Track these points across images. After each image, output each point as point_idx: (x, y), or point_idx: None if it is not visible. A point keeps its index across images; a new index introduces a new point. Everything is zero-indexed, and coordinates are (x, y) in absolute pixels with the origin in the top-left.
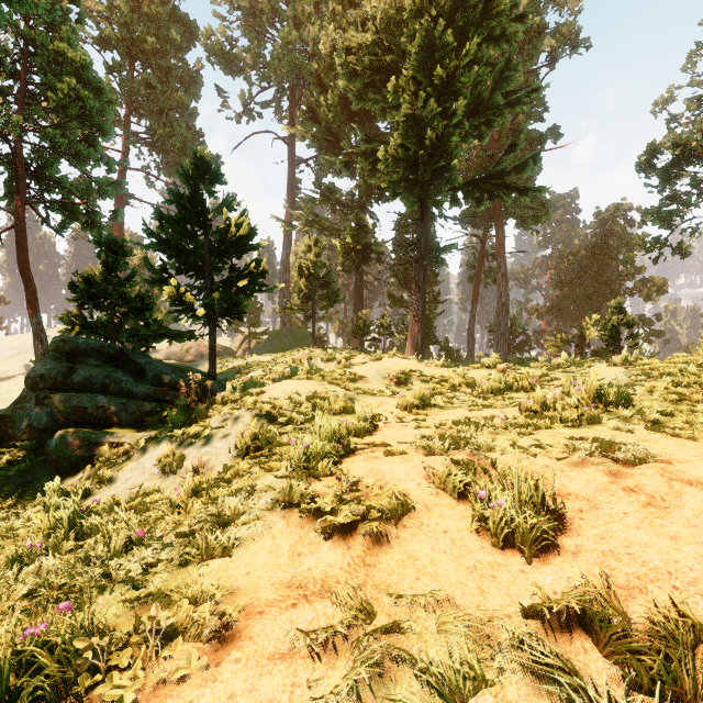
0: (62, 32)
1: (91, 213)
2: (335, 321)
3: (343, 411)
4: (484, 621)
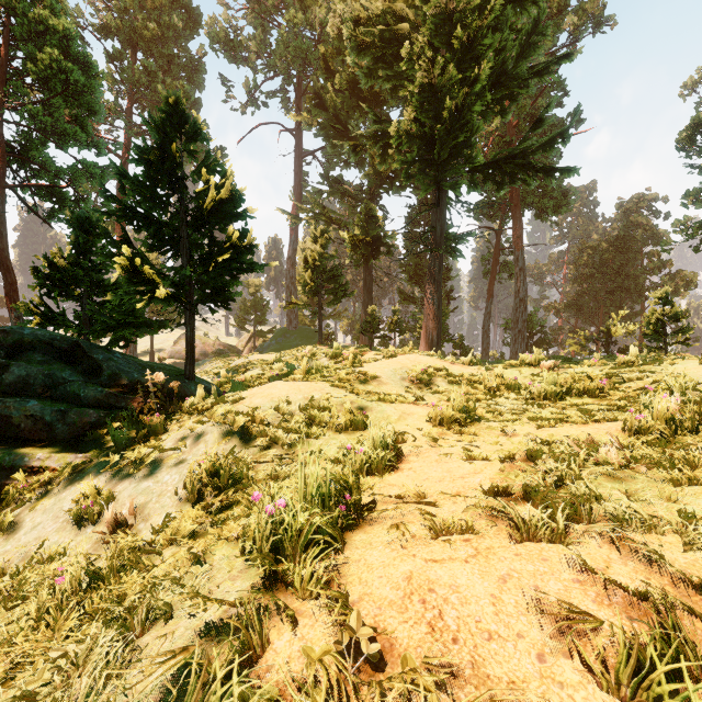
0: (45, 0)
1: (81, 200)
2: (343, 319)
3: (350, 425)
4: None
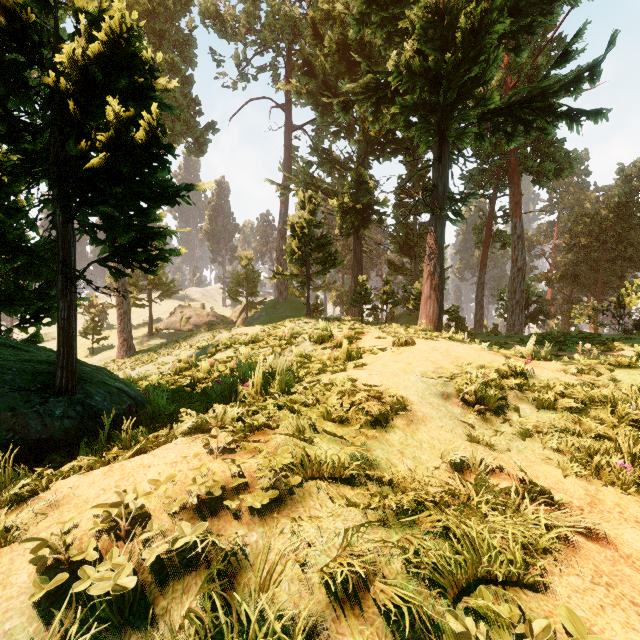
0: None
1: None
2: (332, 290)
3: None
4: None
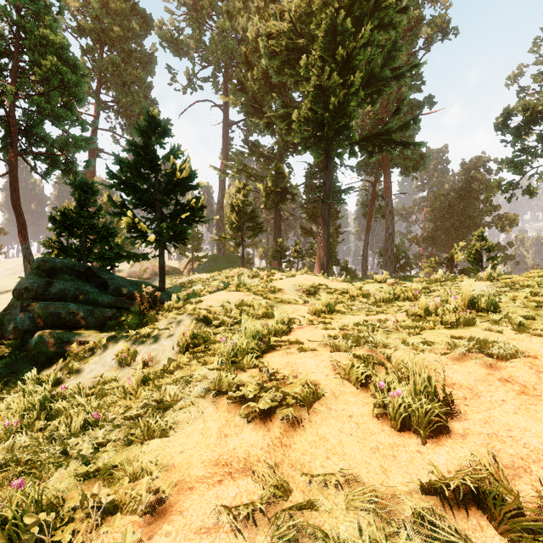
0: (45, 21)
1: (69, 163)
2: (259, 247)
3: (265, 316)
4: (388, 498)
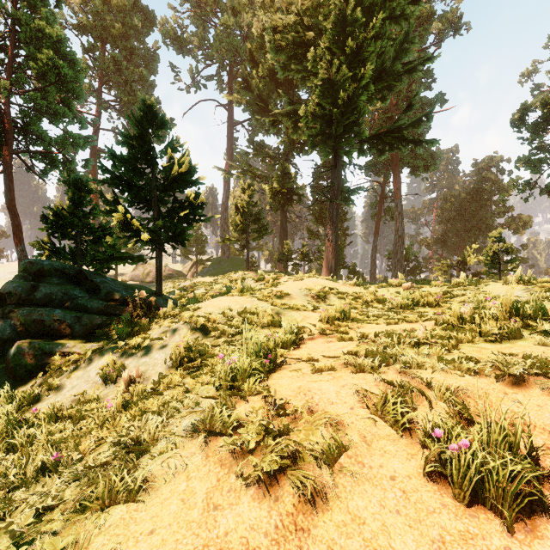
0: (42, 13)
1: (67, 162)
2: (265, 250)
3: (270, 324)
4: None
